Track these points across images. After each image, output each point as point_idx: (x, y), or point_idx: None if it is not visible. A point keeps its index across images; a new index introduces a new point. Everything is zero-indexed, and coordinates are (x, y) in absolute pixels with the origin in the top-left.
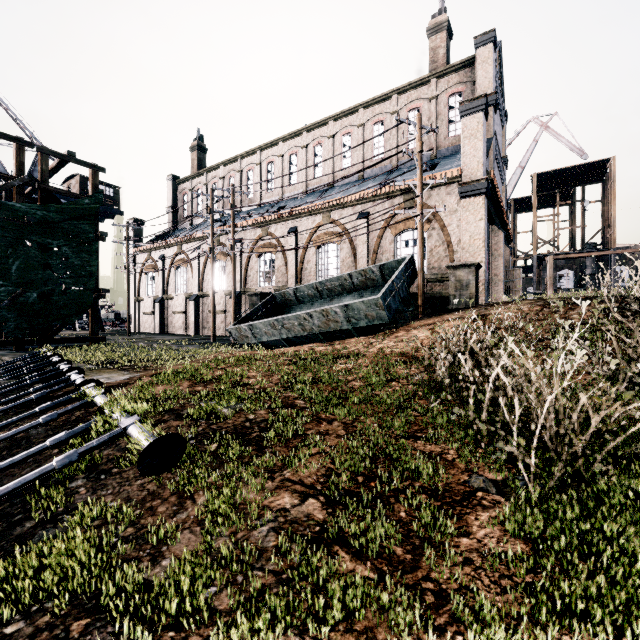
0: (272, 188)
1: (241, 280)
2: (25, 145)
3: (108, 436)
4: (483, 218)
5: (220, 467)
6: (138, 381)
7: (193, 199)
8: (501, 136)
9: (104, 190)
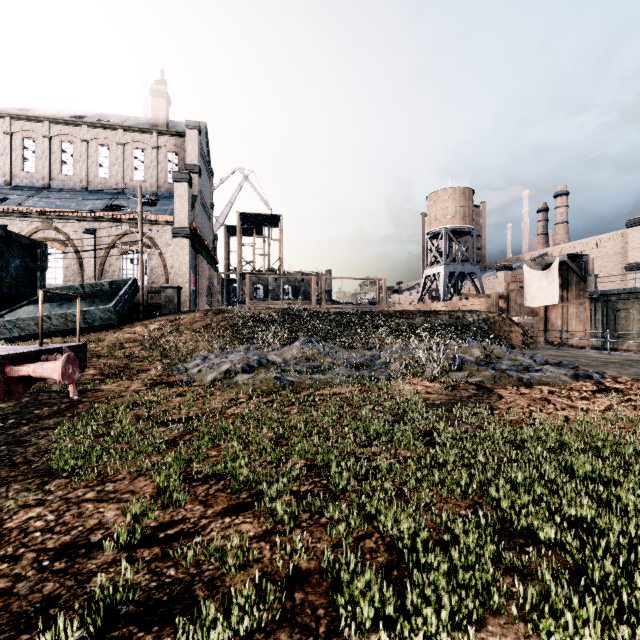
0: None
1: None
2: None
3: None
4: (188, 253)
5: None
6: None
7: None
8: (209, 187)
9: None
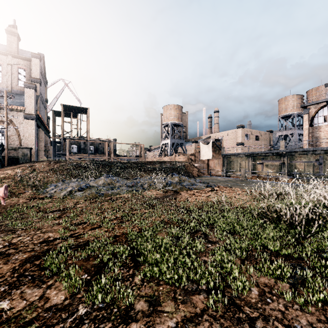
0: None
1: None
2: None
3: None
4: (34, 129)
5: None
6: None
7: None
8: (45, 90)
9: None
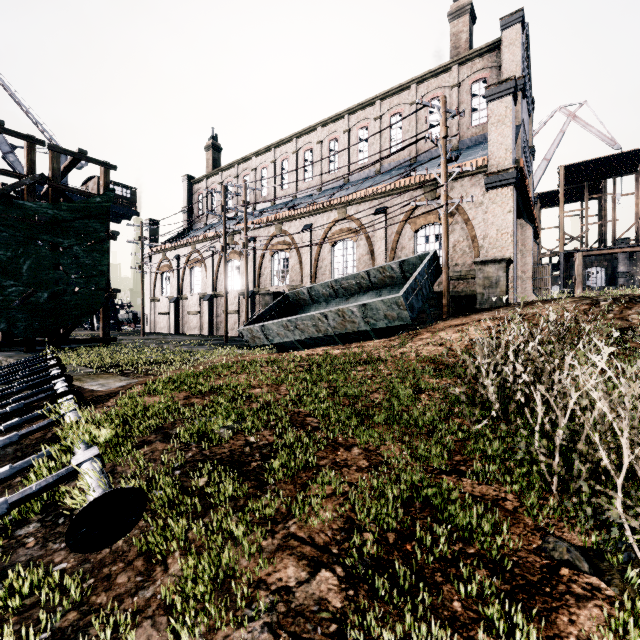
0: (285, 183)
1: (255, 279)
2: (36, 143)
3: (53, 478)
4: (512, 210)
5: (207, 513)
6: (130, 390)
7: (208, 199)
8: (528, 125)
9: (121, 191)
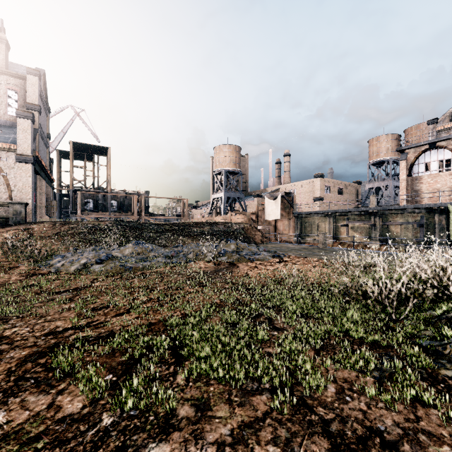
0: None
1: None
2: None
3: None
4: (31, 176)
5: None
6: None
7: None
8: (46, 121)
9: None
